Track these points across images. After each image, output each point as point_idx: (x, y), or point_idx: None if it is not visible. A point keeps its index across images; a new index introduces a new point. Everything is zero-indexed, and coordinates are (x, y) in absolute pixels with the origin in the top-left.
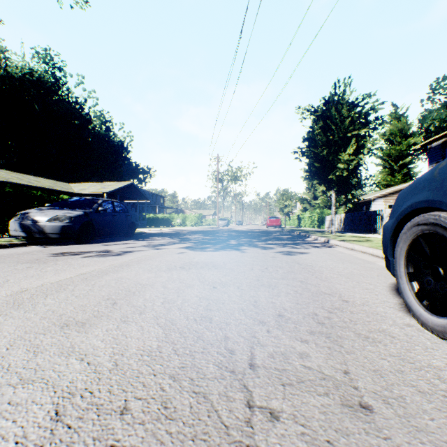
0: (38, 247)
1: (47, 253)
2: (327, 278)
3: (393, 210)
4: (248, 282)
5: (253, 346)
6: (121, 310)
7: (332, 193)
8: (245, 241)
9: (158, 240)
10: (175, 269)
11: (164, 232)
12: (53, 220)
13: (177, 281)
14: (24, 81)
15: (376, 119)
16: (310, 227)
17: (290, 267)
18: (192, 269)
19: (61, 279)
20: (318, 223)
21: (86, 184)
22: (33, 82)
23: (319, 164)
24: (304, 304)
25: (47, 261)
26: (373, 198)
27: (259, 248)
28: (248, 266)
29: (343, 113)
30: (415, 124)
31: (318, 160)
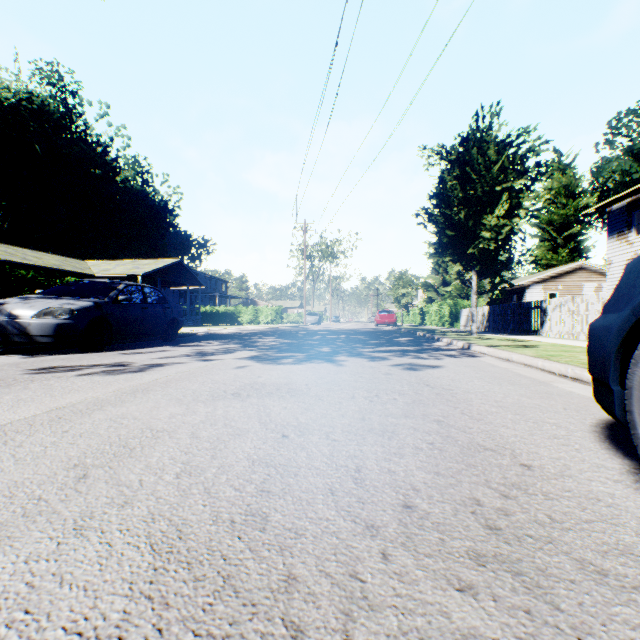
0: (18, 358)
1: (24, 369)
2: (482, 414)
3: (619, 296)
4: (346, 424)
5: (350, 609)
6: (87, 496)
7: (473, 276)
8: (344, 347)
9: (211, 346)
10: (223, 398)
11: (224, 334)
12: (43, 315)
13: (221, 422)
14: (20, 110)
15: (537, 165)
16: (438, 325)
17: (417, 392)
18: (252, 397)
19: (15, 418)
20: (450, 320)
21: (111, 263)
22: (33, 111)
23: (454, 232)
24: (450, 476)
25: (13, 383)
26: (527, 284)
27: (365, 358)
28: (347, 391)
29: (489, 156)
30: (587, 179)
31: (451, 226)
